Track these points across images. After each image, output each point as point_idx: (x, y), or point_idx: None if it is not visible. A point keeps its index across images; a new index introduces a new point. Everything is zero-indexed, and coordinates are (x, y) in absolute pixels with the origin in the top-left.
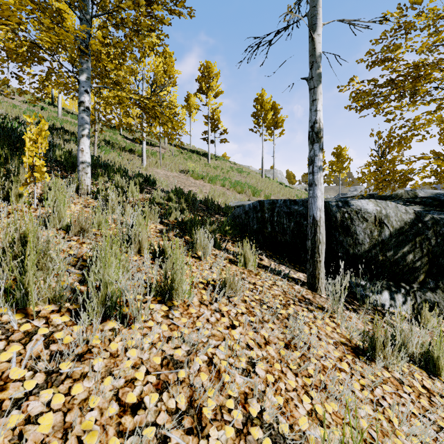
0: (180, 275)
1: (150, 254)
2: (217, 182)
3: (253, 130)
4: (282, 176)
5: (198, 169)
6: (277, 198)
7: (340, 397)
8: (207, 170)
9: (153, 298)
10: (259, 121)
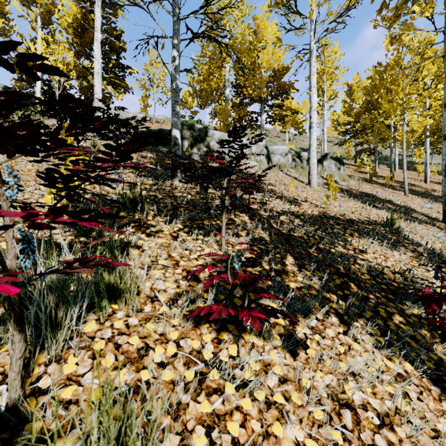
0: None
1: None
2: None
3: None
4: None
5: None
6: None
7: None
8: None
9: None
10: None
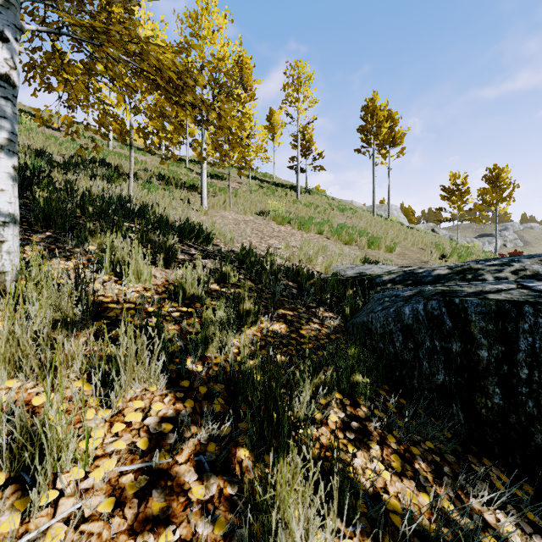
0: None
1: None
2: (311, 227)
3: (360, 150)
4: (398, 213)
5: (283, 209)
6: (404, 249)
7: None
8: (296, 209)
9: None
10: (369, 138)
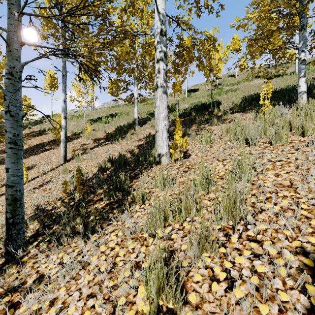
0: (281, 132)
1: (288, 129)
2: None
3: None
4: None
5: None
6: None
7: (309, 180)
8: None
9: (269, 143)
10: None
